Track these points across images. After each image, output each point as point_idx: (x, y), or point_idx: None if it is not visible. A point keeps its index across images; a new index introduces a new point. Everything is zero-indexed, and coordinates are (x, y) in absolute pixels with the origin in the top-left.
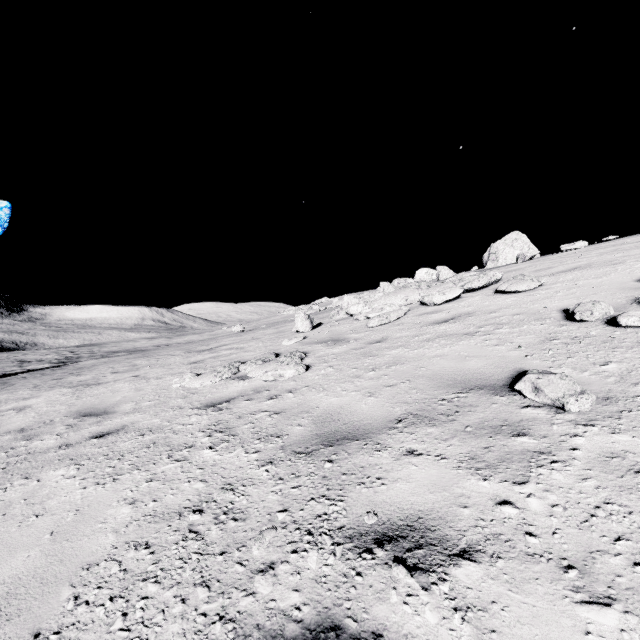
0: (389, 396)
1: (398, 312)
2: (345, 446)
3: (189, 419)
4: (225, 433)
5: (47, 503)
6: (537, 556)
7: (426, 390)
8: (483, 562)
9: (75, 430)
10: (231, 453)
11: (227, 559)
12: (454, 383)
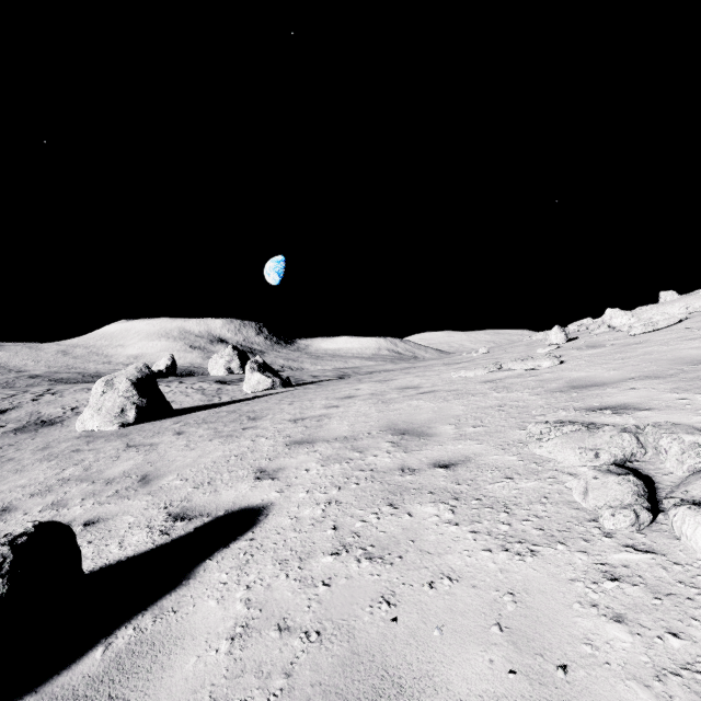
0: (629, 370)
1: (669, 320)
2: (587, 389)
3: (475, 386)
4: (504, 389)
5: (420, 407)
6: (686, 409)
7: (663, 366)
8: (654, 411)
9: (404, 392)
10: (511, 394)
11: (520, 414)
12: (692, 361)
